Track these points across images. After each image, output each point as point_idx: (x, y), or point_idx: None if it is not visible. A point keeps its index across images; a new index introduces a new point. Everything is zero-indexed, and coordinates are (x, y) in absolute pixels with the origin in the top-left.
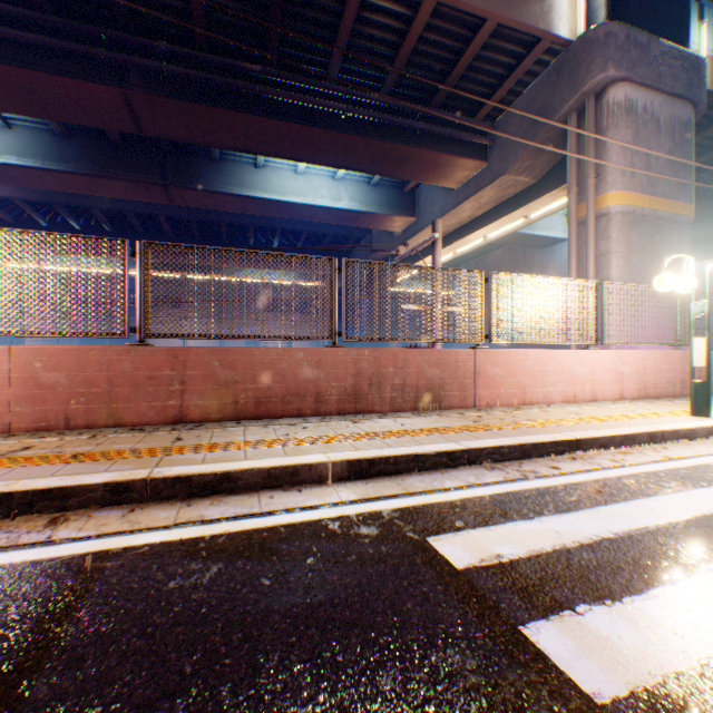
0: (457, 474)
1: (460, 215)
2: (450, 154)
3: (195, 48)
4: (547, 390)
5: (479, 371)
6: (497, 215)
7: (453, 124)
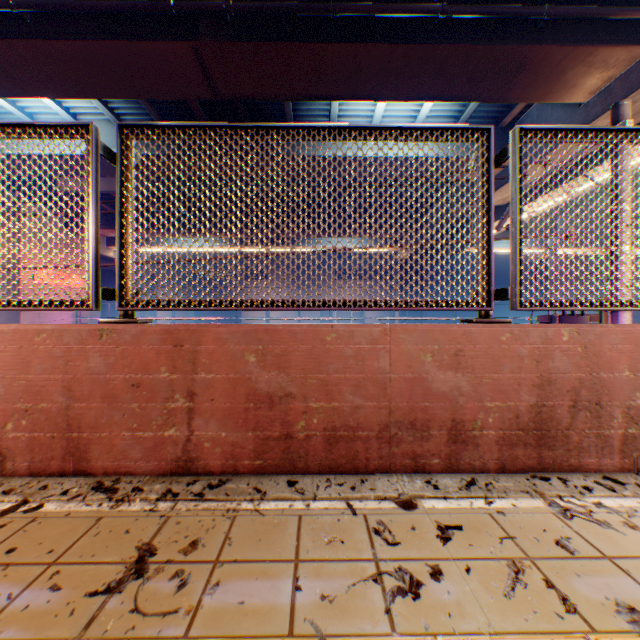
0: None
1: None
2: (589, 44)
3: None
4: None
5: None
6: None
7: (594, 1)
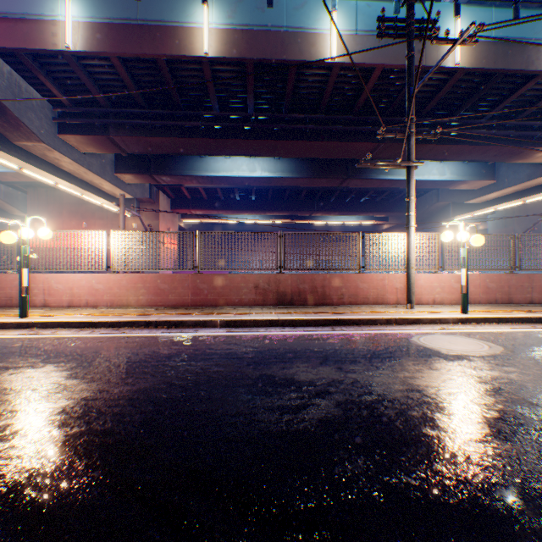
0: None
1: None
2: None
3: None
4: None
5: None
6: None
7: None
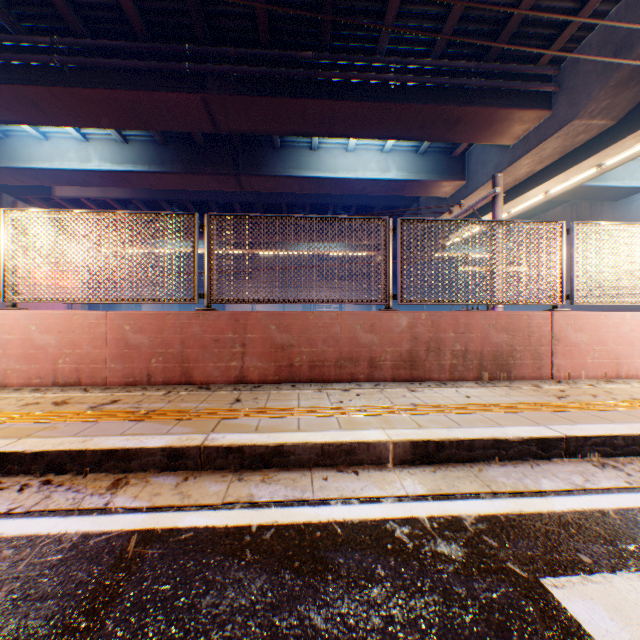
0: (553, 469)
1: (516, 172)
2: (507, 107)
3: (259, 48)
4: None
5: (557, 337)
6: (561, 167)
7: (511, 75)
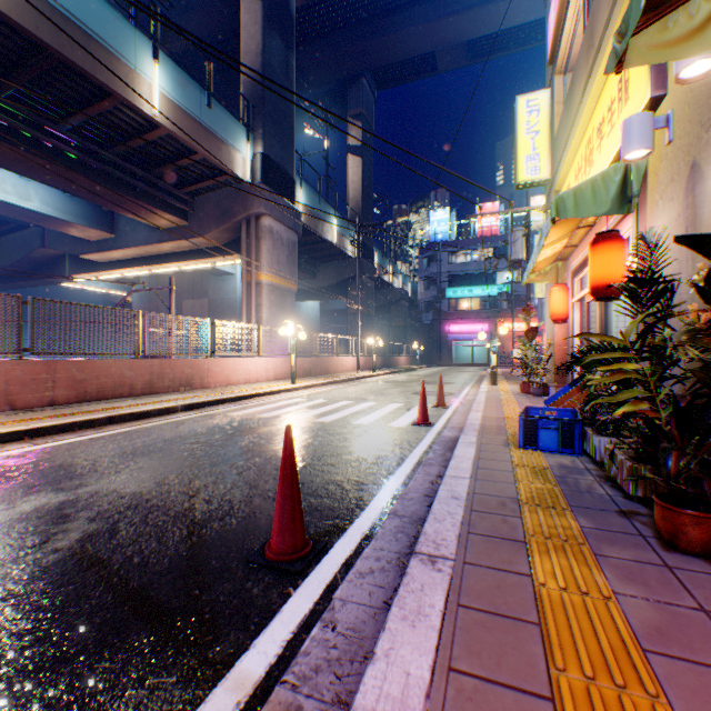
0: (222, 406)
1: (163, 248)
2: (164, 210)
3: None
4: (239, 378)
5: (210, 370)
6: (194, 257)
7: (166, 189)
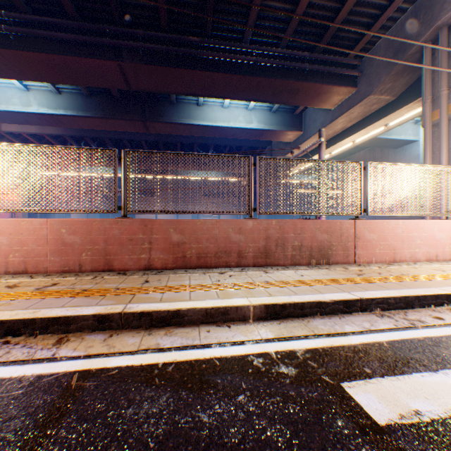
0: (352, 319)
1: (335, 127)
2: (329, 84)
3: (160, 31)
4: (413, 251)
5: (358, 236)
6: (363, 125)
7: (331, 63)
